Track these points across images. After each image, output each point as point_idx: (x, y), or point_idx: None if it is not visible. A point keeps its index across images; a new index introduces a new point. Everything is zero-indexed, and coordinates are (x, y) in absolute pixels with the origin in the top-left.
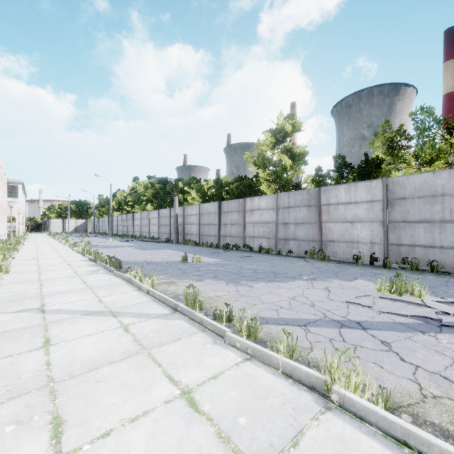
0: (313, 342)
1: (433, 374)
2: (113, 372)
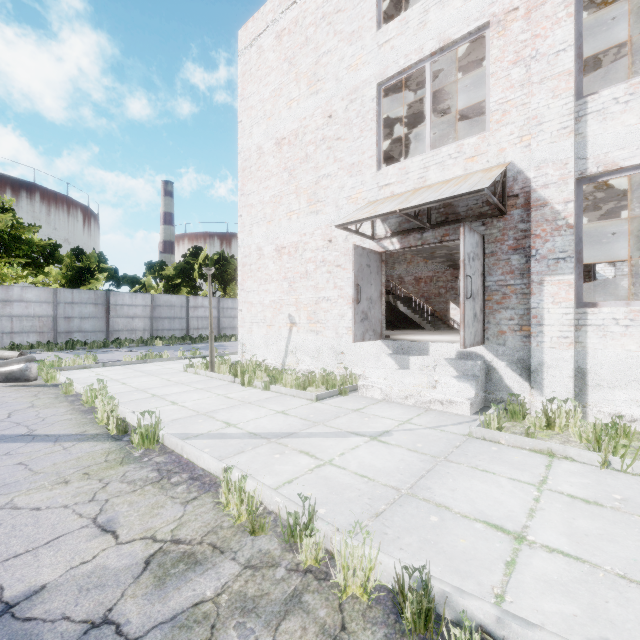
0: (51, 423)
1: (12, 413)
2: (218, 406)
